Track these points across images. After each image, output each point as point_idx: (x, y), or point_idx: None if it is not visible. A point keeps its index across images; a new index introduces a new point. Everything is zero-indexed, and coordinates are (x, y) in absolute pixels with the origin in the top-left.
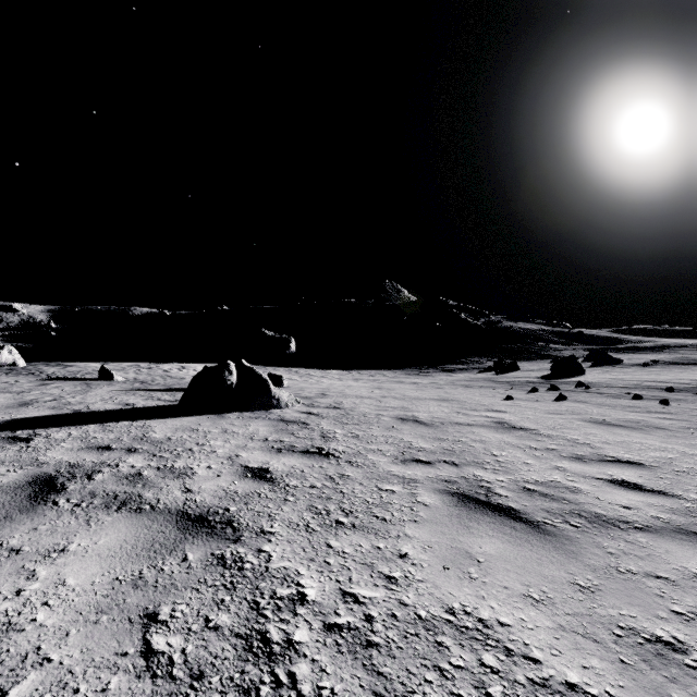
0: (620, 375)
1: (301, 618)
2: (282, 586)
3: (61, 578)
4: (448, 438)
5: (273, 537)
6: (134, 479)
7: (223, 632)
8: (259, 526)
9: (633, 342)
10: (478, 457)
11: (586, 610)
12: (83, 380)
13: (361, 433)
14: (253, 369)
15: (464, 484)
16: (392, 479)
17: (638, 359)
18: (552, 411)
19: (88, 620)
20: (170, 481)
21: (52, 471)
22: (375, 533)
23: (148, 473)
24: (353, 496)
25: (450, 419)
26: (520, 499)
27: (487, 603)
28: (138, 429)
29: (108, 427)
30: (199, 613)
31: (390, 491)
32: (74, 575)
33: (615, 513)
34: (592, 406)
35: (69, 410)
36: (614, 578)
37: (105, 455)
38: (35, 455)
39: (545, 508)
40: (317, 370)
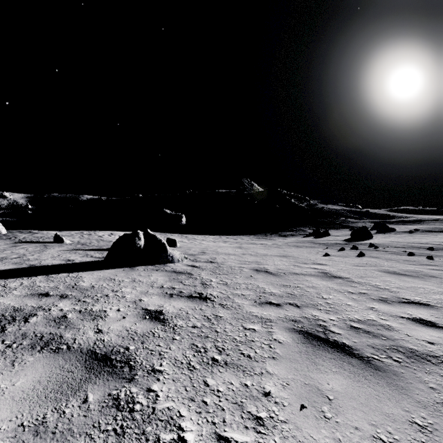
0: (395, 239)
1: None
2: (165, 430)
3: None
4: (289, 285)
5: (161, 375)
6: (60, 321)
7: None
8: (151, 364)
9: (401, 217)
10: (313, 300)
11: None
12: (43, 243)
13: (229, 281)
14: (155, 236)
15: (306, 323)
16: (253, 319)
17: (406, 228)
18: (357, 264)
19: None
20: (87, 323)
21: None
22: (242, 370)
23: (72, 315)
24: (224, 334)
25: (289, 270)
26: (349, 336)
27: None
28: (72, 279)
29: (51, 278)
30: None
31: (252, 330)
32: None
33: (424, 348)
34: (383, 260)
35: (26, 264)
36: None
37: (42, 301)
38: None
39: (370, 344)
40: (199, 236)
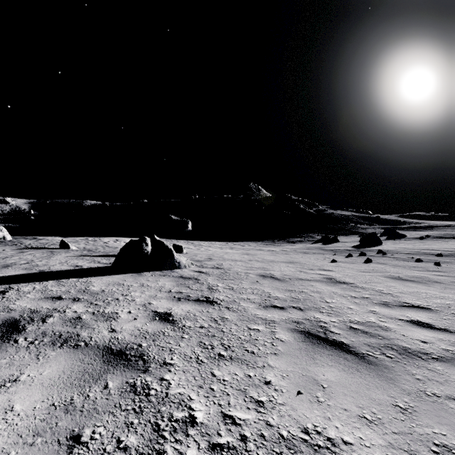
0: (405, 245)
1: (191, 438)
2: (178, 410)
3: (10, 405)
4: (294, 289)
5: (172, 368)
6: (75, 322)
7: (131, 452)
8: (162, 359)
9: (412, 223)
10: (316, 304)
11: (407, 429)
12: (49, 249)
13: (235, 286)
14: (162, 242)
15: (308, 324)
16: (257, 321)
17: (416, 235)
18: (363, 270)
19: (26, 442)
20: (101, 323)
21: (18, 315)
22: (246, 363)
23: (86, 317)
24: (230, 334)
25: (295, 276)
26: (348, 336)
27: (332, 424)
28: (82, 284)
29: (61, 282)
30: (113, 435)
31: (256, 330)
32: (21, 402)
33: (417, 346)
34: (390, 267)
35: (36, 270)
36: (424, 401)
37: (56, 303)
38: (7, 304)
39: (366, 342)
40: (206, 242)
